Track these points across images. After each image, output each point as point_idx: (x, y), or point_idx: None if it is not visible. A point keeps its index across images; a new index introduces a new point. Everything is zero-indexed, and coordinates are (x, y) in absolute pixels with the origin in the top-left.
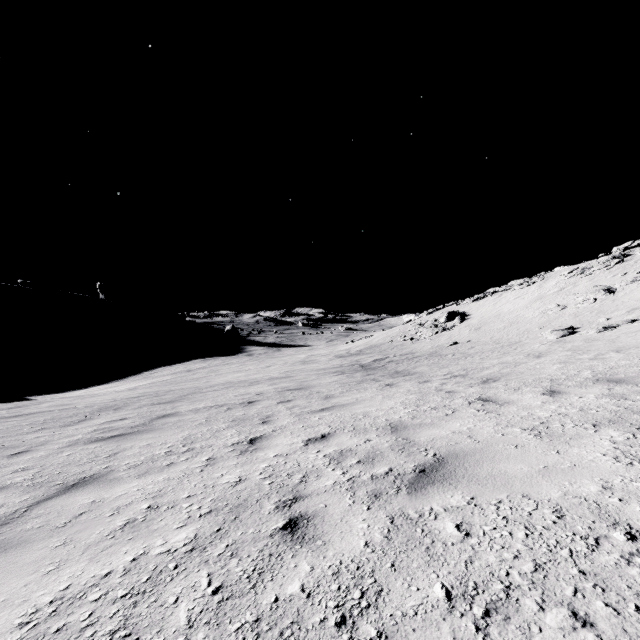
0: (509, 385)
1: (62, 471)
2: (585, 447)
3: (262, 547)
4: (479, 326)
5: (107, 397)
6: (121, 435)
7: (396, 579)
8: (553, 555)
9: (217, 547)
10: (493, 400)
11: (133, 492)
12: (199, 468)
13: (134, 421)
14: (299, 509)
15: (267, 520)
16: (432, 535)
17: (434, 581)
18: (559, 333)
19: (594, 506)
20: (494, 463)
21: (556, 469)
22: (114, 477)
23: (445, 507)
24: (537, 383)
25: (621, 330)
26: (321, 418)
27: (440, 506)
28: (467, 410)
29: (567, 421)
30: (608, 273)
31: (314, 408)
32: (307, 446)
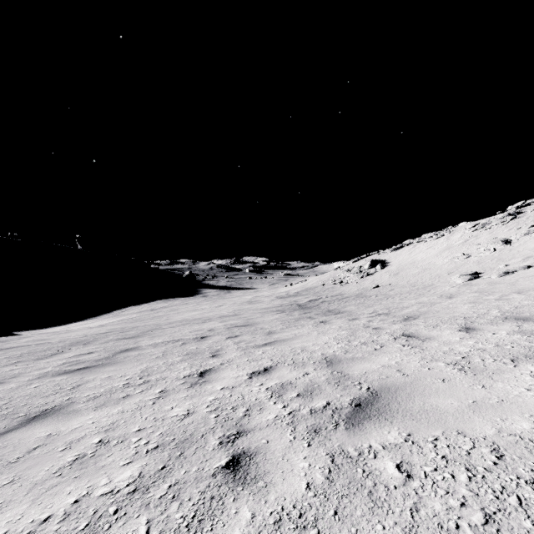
0: (428, 322)
1: (27, 403)
2: (508, 382)
3: (204, 488)
4: (397, 272)
5: (79, 333)
6: (86, 368)
7: (340, 530)
8: (501, 503)
9: (159, 488)
10: (415, 336)
11: (88, 425)
12: (152, 400)
13: (99, 355)
14: (242, 445)
15: (211, 457)
16: (373, 476)
17: (380, 533)
18: (466, 277)
19: (531, 445)
20: (425, 397)
21: (485, 404)
22: (73, 409)
23: (383, 444)
24: (452, 321)
25: (519, 275)
26: (264, 352)
27: (378, 443)
28: (393, 345)
29: (486, 356)
30: (505, 227)
31: (258, 343)
32: (251, 379)
